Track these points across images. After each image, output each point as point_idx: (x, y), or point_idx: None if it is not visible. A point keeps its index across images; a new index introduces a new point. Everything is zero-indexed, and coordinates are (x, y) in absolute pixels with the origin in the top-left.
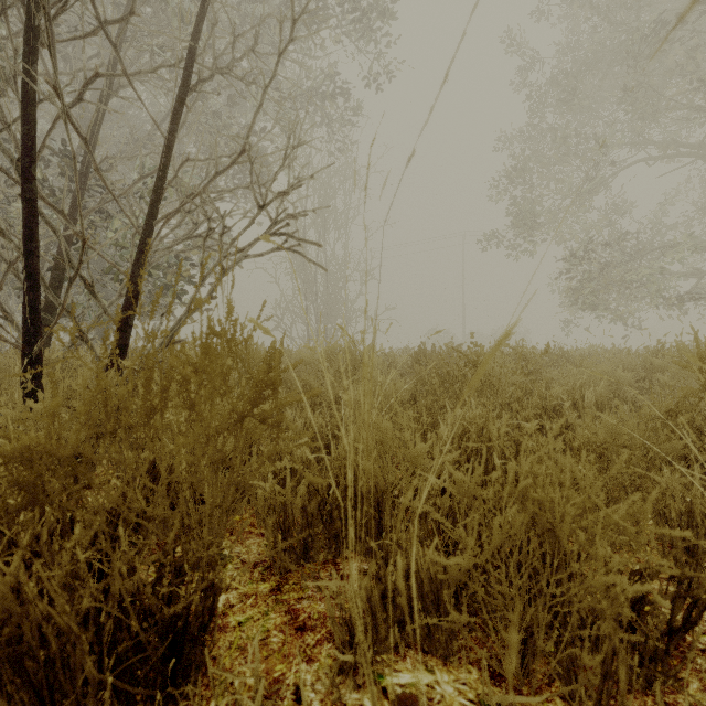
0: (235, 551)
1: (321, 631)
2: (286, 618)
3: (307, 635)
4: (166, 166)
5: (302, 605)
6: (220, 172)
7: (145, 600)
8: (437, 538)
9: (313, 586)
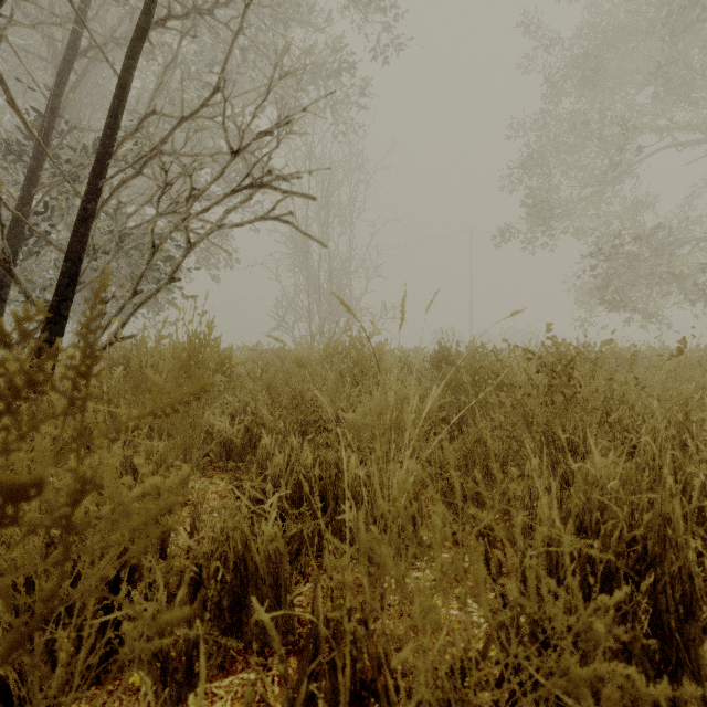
0: None
1: None
2: None
3: None
4: (118, 110)
5: None
6: (186, 117)
7: None
8: None
9: None
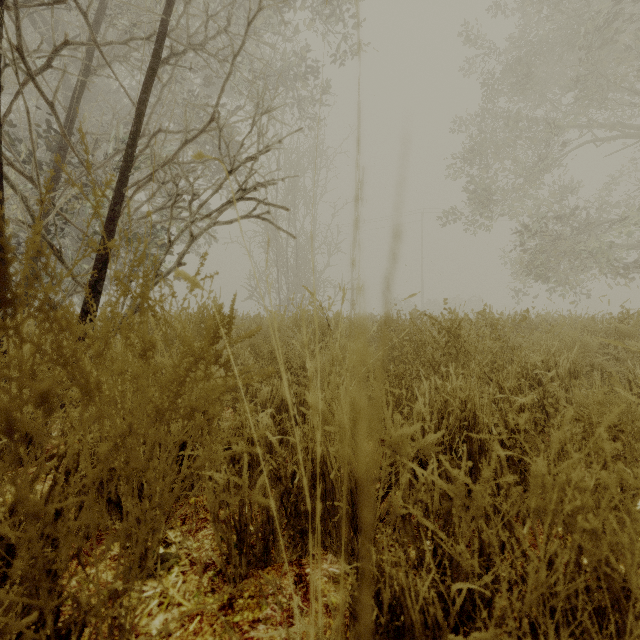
0: (185, 546)
1: None
2: None
3: None
4: (136, 134)
5: (258, 632)
6: (189, 140)
7: None
8: (429, 553)
9: (273, 600)
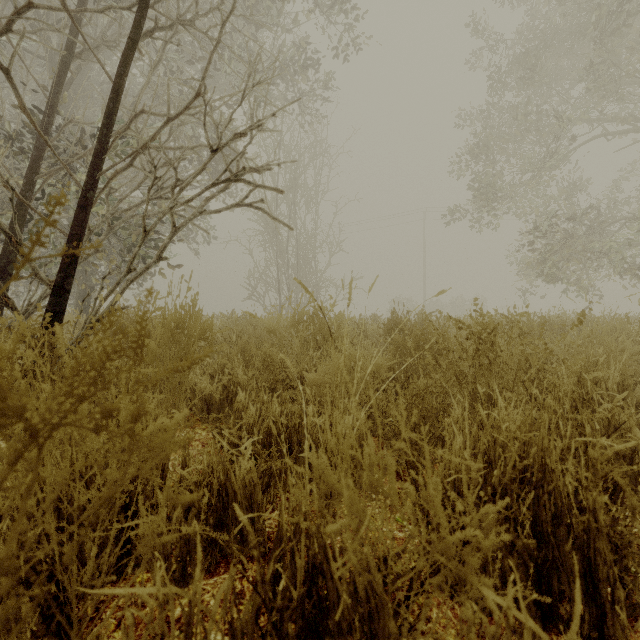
0: None
1: None
2: None
3: None
4: (112, 112)
5: None
6: (172, 118)
7: None
8: None
9: None
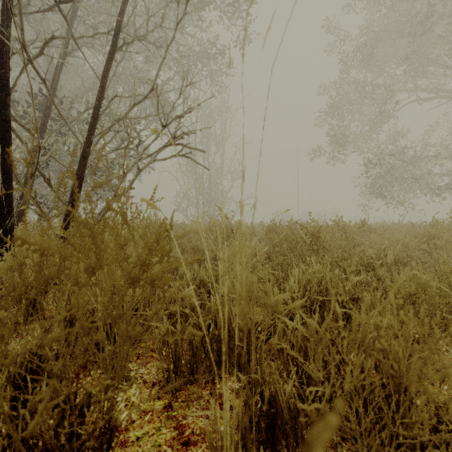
0: (139, 372)
1: (202, 446)
2: (174, 433)
3: (190, 450)
4: (100, 99)
5: (188, 421)
6: (136, 103)
7: (47, 439)
8: (293, 371)
9: (197, 403)
